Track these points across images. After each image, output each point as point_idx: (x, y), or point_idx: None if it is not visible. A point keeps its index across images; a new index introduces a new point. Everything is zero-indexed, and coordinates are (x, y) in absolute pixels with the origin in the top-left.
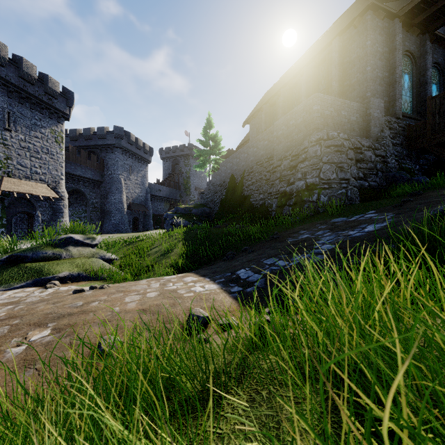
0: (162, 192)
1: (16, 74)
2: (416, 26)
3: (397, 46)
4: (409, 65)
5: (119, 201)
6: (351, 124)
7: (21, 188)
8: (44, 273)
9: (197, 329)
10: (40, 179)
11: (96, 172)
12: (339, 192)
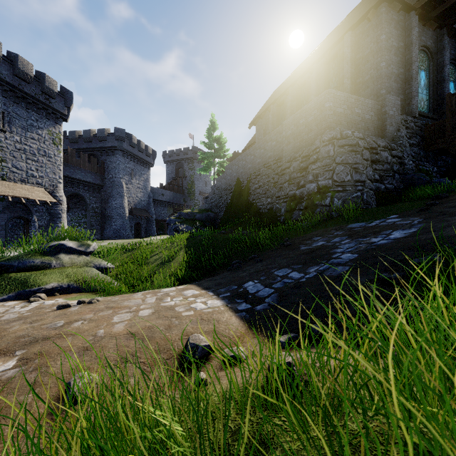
0: (165, 197)
1: (11, 72)
2: (433, 19)
3: (413, 40)
4: (425, 61)
5: (120, 206)
6: (365, 123)
7: (17, 192)
8: (29, 285)
9: (195, 362)
10: (37, 182)
11: (96, 176)
12: (354, 195)
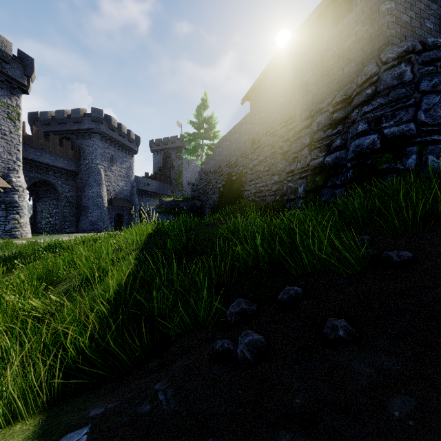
0: (151, 187)
1: None
2: None
3: None
4: None
5: (97, 195)
6: None
7: None
8: None
9: None
10: None
11: (70, 161)
12: None
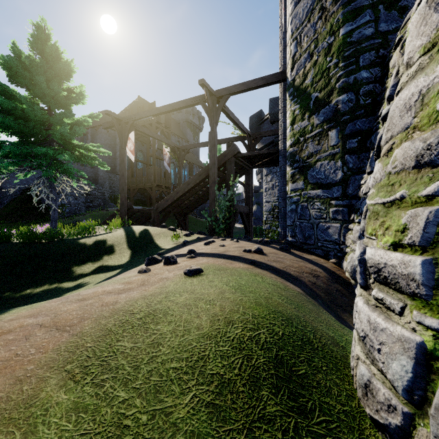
0: None
1: None
2: None
3: (117, 143)
4: None
5: None
6: (89, 178)
7: None
8: None
9: None
10: None
11: None
12: (74, 208)
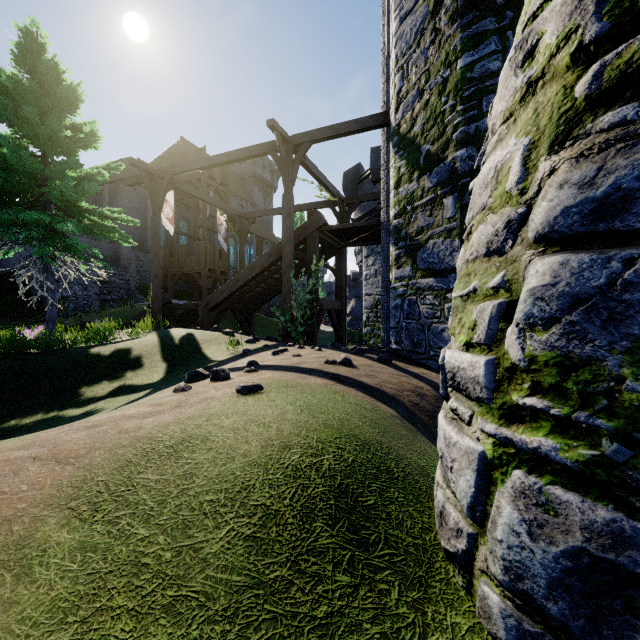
0: None
1: None
2: None
3: (148, 207)
4: None
5: None
6: (105, 257)
7: None
8: None
9: None
10: None
11: None
12: (83, 303)
